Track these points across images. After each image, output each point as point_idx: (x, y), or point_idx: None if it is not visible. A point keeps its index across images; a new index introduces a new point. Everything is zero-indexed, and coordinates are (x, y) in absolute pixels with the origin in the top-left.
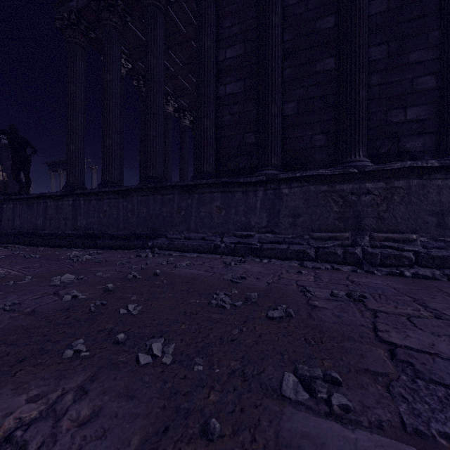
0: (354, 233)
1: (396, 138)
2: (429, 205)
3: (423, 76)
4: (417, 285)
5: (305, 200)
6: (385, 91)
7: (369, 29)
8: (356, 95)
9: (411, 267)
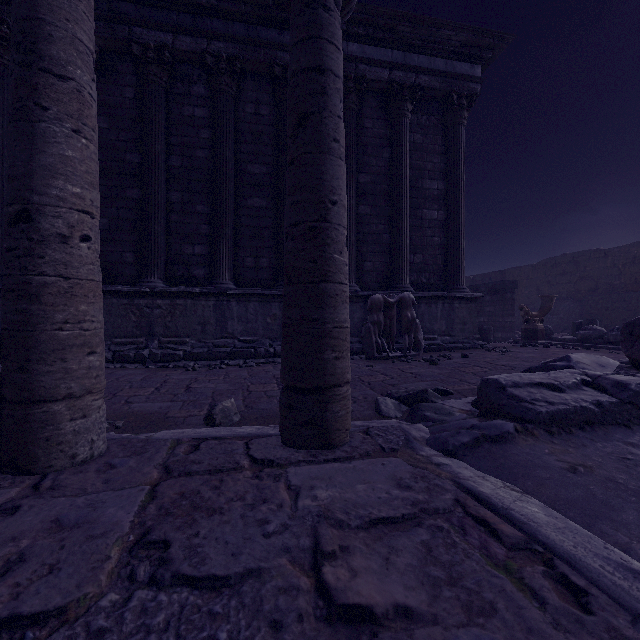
0: (148, 338)
1: (188, 265)
2: (198, 318)
3: (205, 224)
4: (153, 371)
5: (109, 311)
6: (180, 229)
7: (169, 177)
8: (152, 230)
9: (180, 361)
